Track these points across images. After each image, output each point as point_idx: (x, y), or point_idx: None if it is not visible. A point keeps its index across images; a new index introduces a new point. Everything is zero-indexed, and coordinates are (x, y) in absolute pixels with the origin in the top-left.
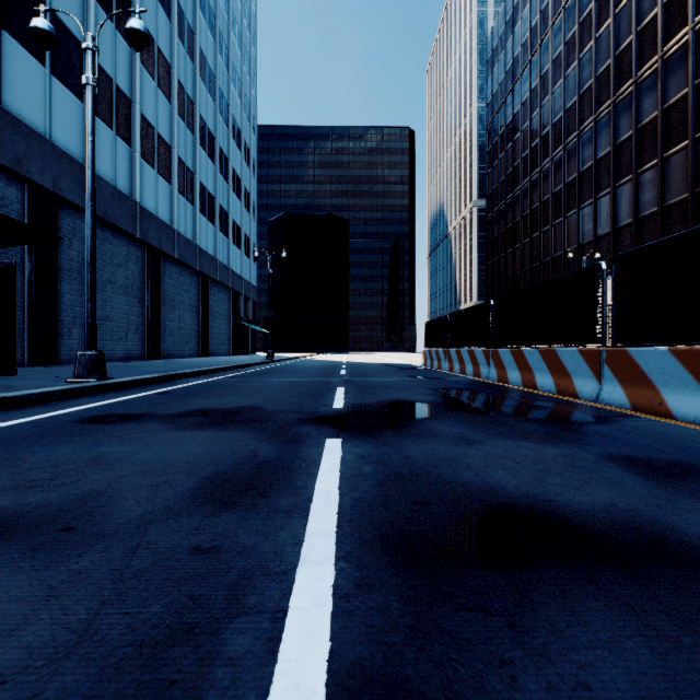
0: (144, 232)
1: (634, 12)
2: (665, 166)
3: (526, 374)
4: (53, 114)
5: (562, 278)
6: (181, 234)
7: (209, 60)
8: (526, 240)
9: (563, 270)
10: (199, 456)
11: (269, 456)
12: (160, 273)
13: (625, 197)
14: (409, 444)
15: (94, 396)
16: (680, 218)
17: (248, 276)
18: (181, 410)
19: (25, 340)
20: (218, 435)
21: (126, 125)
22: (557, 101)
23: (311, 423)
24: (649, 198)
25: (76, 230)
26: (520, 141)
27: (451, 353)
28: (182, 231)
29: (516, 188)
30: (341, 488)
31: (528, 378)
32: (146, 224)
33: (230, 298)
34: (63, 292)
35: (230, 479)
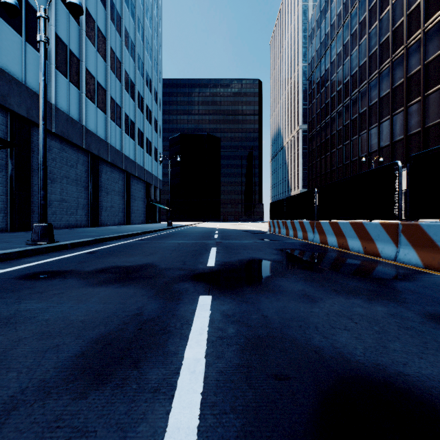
0: (88, 145)
1: (405, 2)
2: (425, 101)
3: (341, 239)
4: (27, 67)
5: (368, 173)
6: (112, 146)
7: (131, 35)
8: (334, 150)
9: (358, 169)
10: (95, 314)
11: (151, 315)
12: (98, 171)
13: (398, 121)
14: (264, 301)
15: (42, 255)
16: (436, 135)
17: (156, 173)
18: (97, 267)
19: (8, 215)
20: (117, 292)
21: (76, 75)
22: (354, 60)
23: (189, 280)
24: (414, 122)
25: None
26: (329, 87)
27: (287, 223)
28: (113, 144)
29: (327, 117)
30: (208, 355)
31: (342, 242)
32: (89, 140)
33: (144, 187)
34: (34, 183)
35: (112, 343)
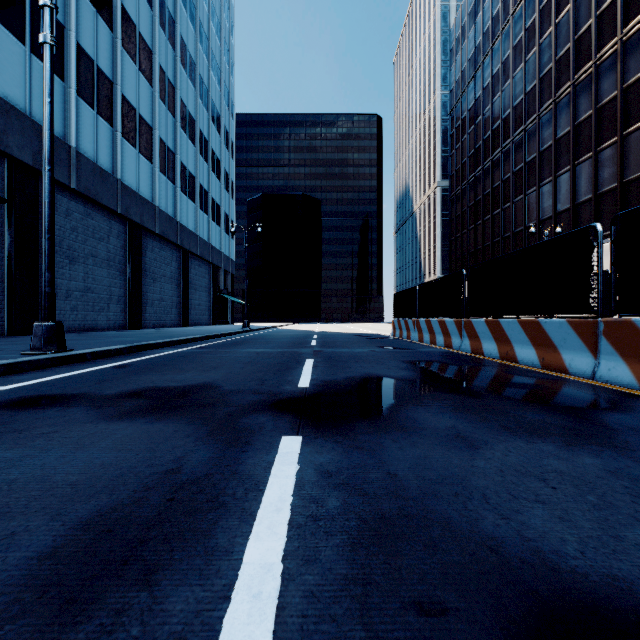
0: (126, 208)
1: None
2: (624, 144)
3: (504, 346)
4: (33, 91)
5: (547, 243)
6: (162, 211)
7: (189, 48)
8: (488, 216)
9: (524, 245)
10: (98, 471)
11: (196, 472)
12: (141, 248)
13: (584, 174)
14: (391, 447)
15: (44, 370)
16: (639, 193)
17: (227, 251)
18: (124, 390)
19: (5, 311)
20: (145, 430)
21: (107, 105)
22: (517, 85)
23: (268, 410)
24: (608, 174)
25: (57, 204)
26: (481, 124)
27: (420, 324)
28: (163, 208)
29: (478, 168)
30: (288, 555)
31: (507, 350)
32: (127, 201)
33: (210, 271)
34: None
35: (114, 528)
